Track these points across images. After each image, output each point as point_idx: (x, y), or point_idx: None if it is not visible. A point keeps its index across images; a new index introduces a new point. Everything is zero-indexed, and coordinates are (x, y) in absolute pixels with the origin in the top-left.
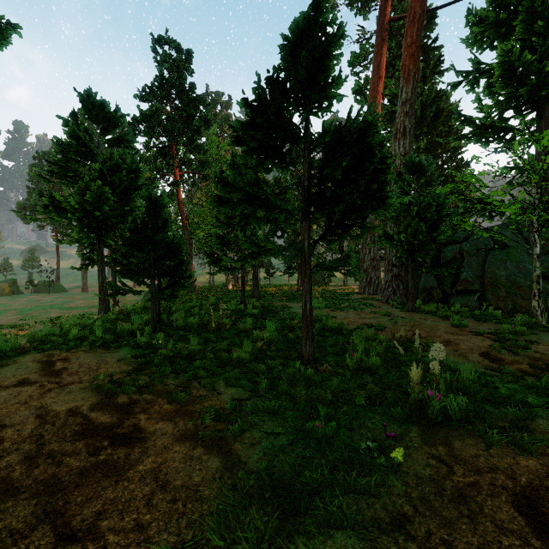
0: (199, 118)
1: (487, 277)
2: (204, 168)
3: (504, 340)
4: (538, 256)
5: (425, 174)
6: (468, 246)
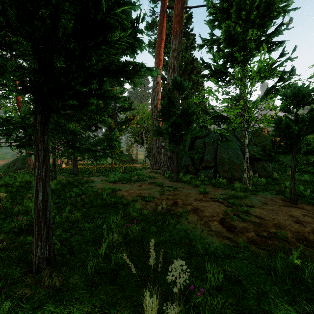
0: None
1: (218, 158)
2: None
3: (233, 205)
4: (247, 145)
5: (184, 91)
6: (208, 140)
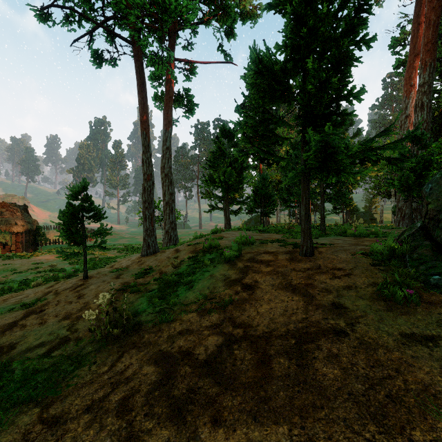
0: None
1: None
2: (275, 146)
3: None
4: None
5: (420, 142)
6: None
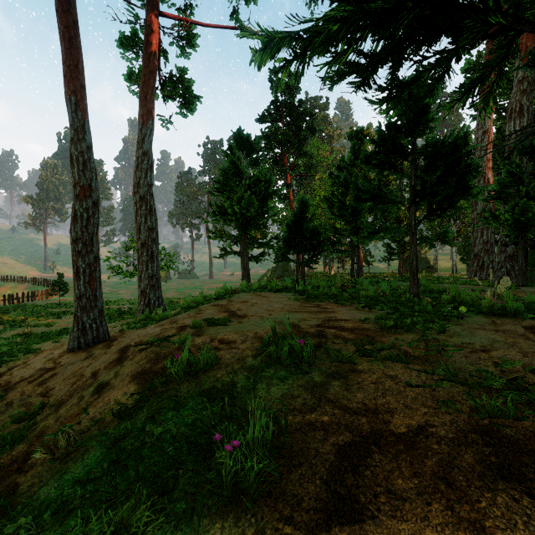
0: (306, 129)
1: None
2: (310, 170)
3: None
4: None
5: None
6: None
